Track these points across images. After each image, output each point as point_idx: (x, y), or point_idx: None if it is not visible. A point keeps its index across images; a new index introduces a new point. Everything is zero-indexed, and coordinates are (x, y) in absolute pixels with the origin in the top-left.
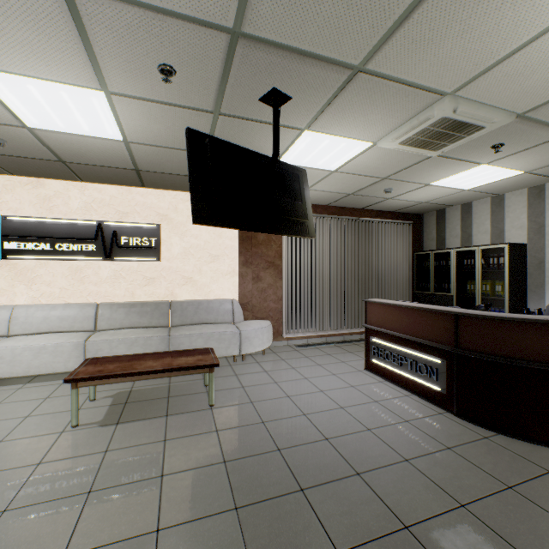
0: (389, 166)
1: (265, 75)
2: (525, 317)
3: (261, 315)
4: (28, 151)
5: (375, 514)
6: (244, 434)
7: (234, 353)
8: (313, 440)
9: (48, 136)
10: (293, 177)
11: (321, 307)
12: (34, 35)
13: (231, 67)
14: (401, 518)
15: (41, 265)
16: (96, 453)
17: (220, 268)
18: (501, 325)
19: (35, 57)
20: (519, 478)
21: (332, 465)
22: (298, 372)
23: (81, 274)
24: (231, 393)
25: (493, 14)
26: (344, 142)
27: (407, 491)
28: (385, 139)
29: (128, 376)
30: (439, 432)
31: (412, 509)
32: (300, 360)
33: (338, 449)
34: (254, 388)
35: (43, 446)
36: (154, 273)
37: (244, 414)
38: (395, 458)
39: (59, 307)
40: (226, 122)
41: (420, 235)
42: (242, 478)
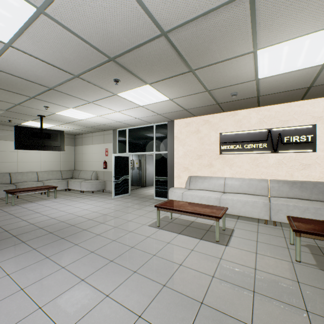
0: None
1: None
2: None
3: None
4: (243, 95)
5: None
6: None
7: None
8: None
9: (264, 81)
10: None
11: None
12: None
13: None
14: None
15: (235, 157)
16: None
17: None
18: None
19: (310, 19)
20: None
21: None
22: None
23: (256, 162)
24: None
25: None
26: None
27: None
28: None
29: None
30: None
31: None
32: None
33: None
34: None
35: (287, 268)
36: (309, 160)
37: None
38: None
39: (246, 180)
40: None
41: None
42: None
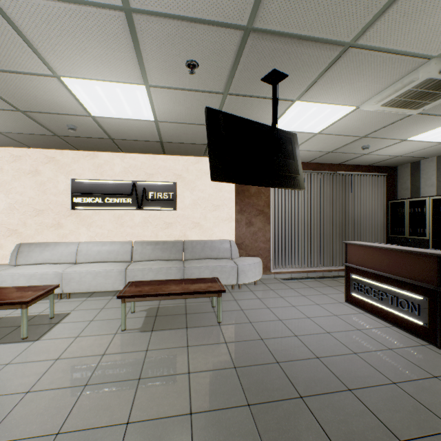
0: (368, 126)
1: (268, 59)
2: None
3: (252, 253)
4: (90, 133)
5: (369, 426)
6: (247, 347)
7: (233, 283)
8: (306, 357)
9: (104, 121)
10: (287, 140)
11: (303, 247)
12: (104, 50)
13: (241, 56)
14: (394, 433)
15: (96, 213)
16: (140, 351)
17: (221, 215)
18: None
19: (103, 66)
20: None
21: (325, 380)
22: (286, 301)
23: (122, 220)
24: (233, 314)
25: None
26: (329, 108)
27: (397, 410)
28: (368, 102)
29: (159, 296)
30: (424, 362)
31: (404, 427)
32: (287, 291)
33: (329, 367)
34: (251, 311)
35: (104, 342)
36: (172, 219)
37: (245, 331)
38: (383, 380)
39: (107, 244)
40: (232, 100)
41: (394, 185)
42: (250, 381)
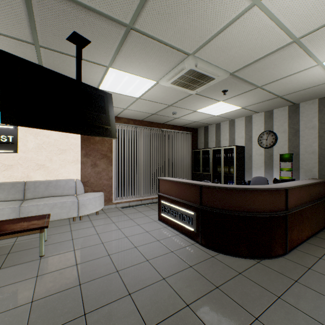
0: (170, 98)
1: (63, 19)
2: (232, 186)
3: (97, 189)
4: None
5: (131, 323)
6: (58, 276)
7: (74, 216)
8: (108, 273)
9: None
10: (100, 97)
11: (138, 182)
12: None
13: (33, 8)
14: (147, 323)
15: None
16: None
17: (67, 158)
18: (221, 191)
19: None
20: (223, 280)
21: (114, 290)
22: (116, 225)
23: None
24: (61, 245)
25: (201, 3)
26: (138, 79)
27: (157, 302)
28: (162, 79)
29: None
30: (188, 256)
31: (156, 315)
32: (120, 217)
33: (123, 277)
34: (80, 239)
35: None
36: (12, 161)
37: (64, 260)
38: (157, 278)
39: None
40: (47, 53)
41: (196, 140)
42: (41, 313)
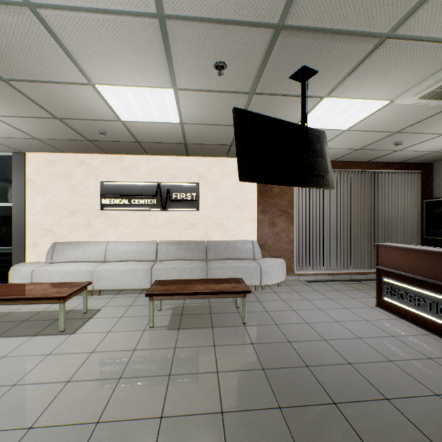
0: (402, 121)
1: (298, 56)
2: None
3: (275, 254)
4: (119, 137)
5: (411, 438)
6: (274, 349)
7: (256, 284)
8: (337, 363)
9: (132, 125)
10: (315, 138)
11: (328, 249)
12: (137, 57)
13: (270, 55)
14: None
15: (123, 214)
16: (168, 348)
17: (243, 215)
18: None
19: (134, 72)
20: None
21: (359, 387)
22: (312, 303)
23: (147, 221)
24: (257, 315)
25: None
26: (360, 104)
27: None
28: (404, 96)
29: (185, 295)
30: None
31: None
32: (312, 293)
33: (362, 373)
34: (276, 313)
35: (134, 338)
36: (195, 219)
37: (271, 333)
38: (424, 391)
39: (134, 243)
40: (258, 99)
41: (429, 183)
42: (280, 384)
